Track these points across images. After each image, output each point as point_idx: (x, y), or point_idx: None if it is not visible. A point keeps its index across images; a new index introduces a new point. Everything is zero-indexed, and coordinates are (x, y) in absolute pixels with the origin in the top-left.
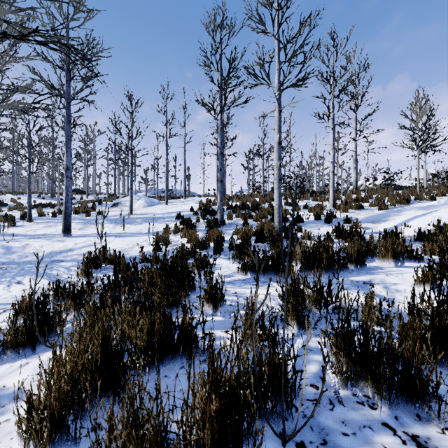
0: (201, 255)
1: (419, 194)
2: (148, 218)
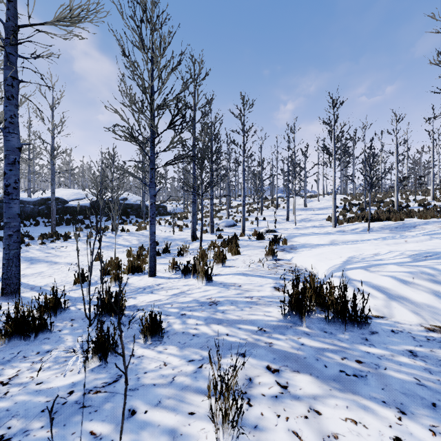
0: None
1: None
2: (318, 208)
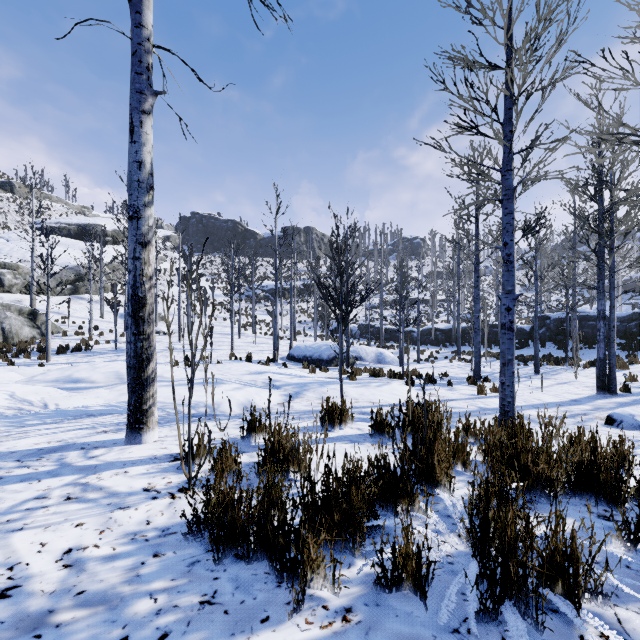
0: None
1: None
2: None
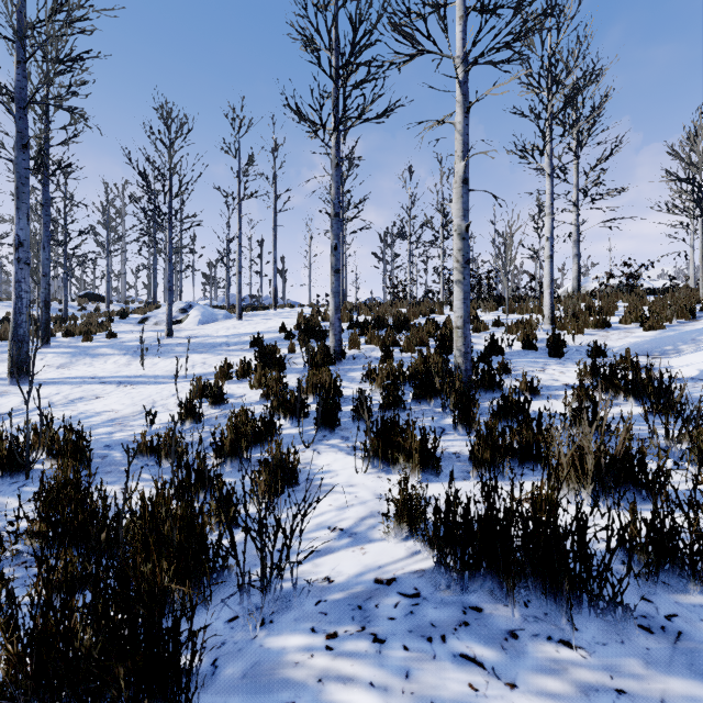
0: (289, 435)
1: None
2: (200, 344)
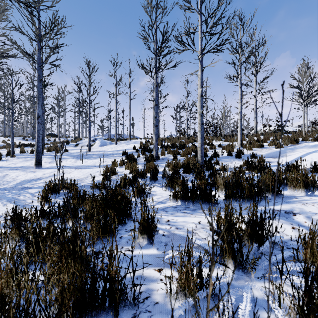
0: (140, 183)
1: (305, 136)
2: (102, 154)
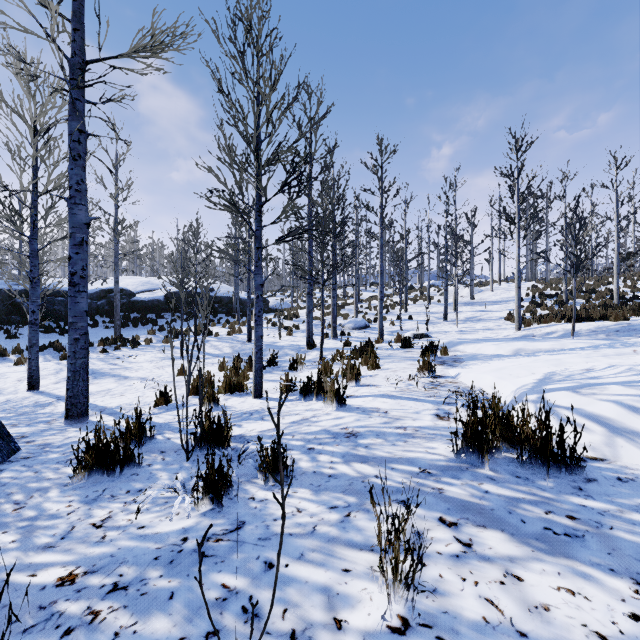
0: None
1: None
2: (491, 302)
